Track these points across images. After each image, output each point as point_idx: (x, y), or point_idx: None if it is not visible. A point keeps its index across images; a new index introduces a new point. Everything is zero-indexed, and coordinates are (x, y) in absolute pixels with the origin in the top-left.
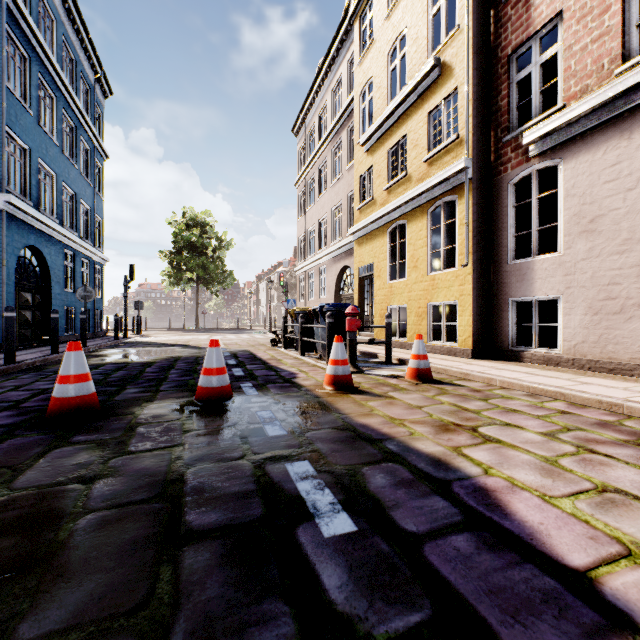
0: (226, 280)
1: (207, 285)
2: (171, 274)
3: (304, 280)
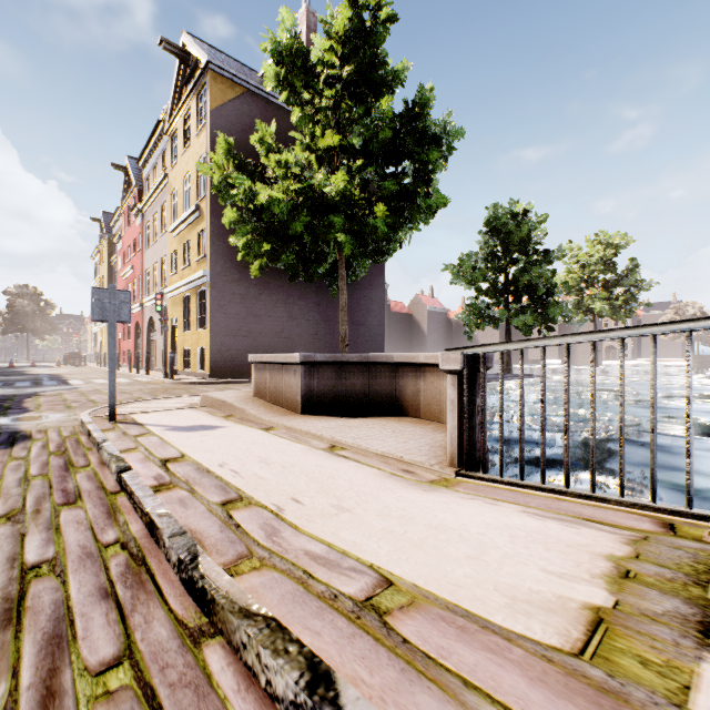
0: (51, 330)
1: (36, 333)
2: (6, 326)
3: (96, 336)
